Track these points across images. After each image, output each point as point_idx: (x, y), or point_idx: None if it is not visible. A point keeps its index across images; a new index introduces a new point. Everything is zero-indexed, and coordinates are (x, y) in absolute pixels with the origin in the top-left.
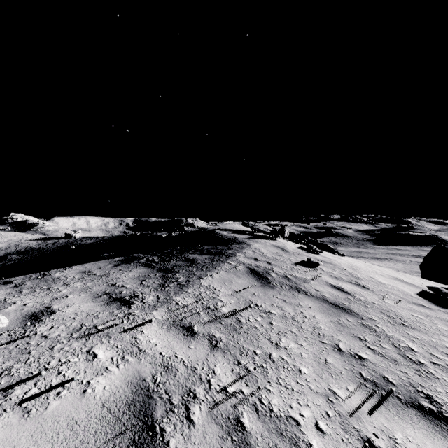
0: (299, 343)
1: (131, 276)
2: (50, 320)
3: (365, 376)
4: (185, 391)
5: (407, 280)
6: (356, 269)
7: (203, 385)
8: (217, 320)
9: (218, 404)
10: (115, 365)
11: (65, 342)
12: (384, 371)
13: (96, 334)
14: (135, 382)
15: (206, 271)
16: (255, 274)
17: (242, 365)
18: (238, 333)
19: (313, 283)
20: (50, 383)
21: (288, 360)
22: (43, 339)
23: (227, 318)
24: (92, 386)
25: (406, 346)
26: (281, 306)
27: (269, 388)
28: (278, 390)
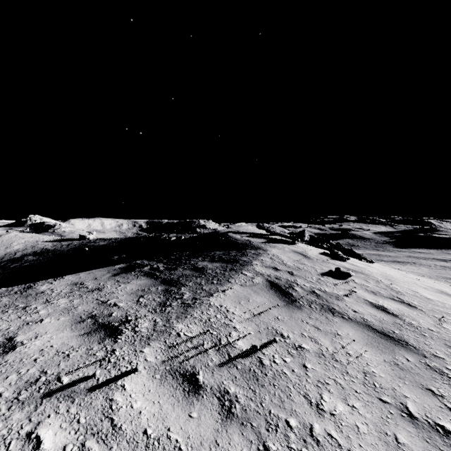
0: (350, 403)
1: (128, 290)
2: (2, 364)
3: None
4: None
5: None
6: (393, 280)
7: None
8: (231, 361)
9: None
10: None
11: (2, 411)
12: None
13: (55, 394)
14: None
15: (216, 285)
16: (276, 288)
17: None
18: (261, 385)
19: (349, 301)
20: None
21: (339, 440)
22: None
23: (244, 359)
24: None
25: None
26: (314, 336)
27: None
28: None
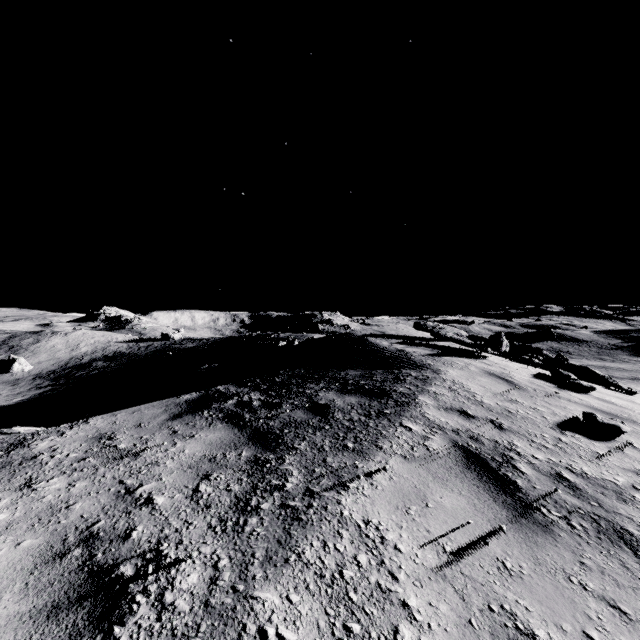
0: None
1: (184, 458)
2: None
3: None
4: None
5: None
6: None
7: None
8: None
9: None
10: None
11: None
12: None
13: None
14: None
15: (354, 456)
16: (477, 466)
17: None
18: None
19: None
20: None
21: None
22: None
23: None
24: None
25: None
26: None
27: None
28: None
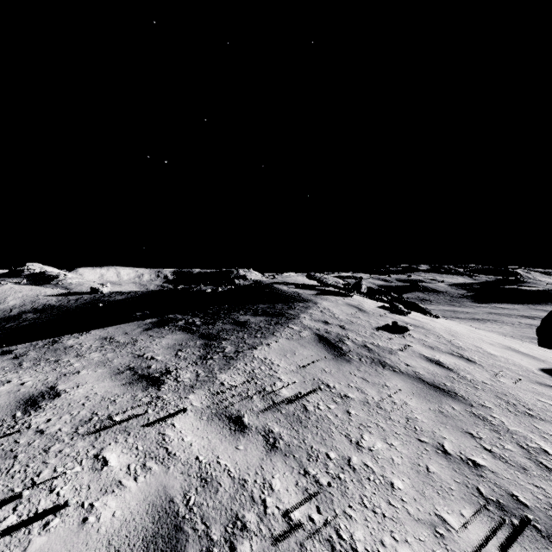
0: (389, 441)
1: (164, 345)
2: (52, 407)
3: (485, 494)
4: (230, 518)
5: (524, 350)
6: (456, 336)
7: (255, 508)
8: (275, 407)
9: (276, 539)
10: (132, 476)
11: (66, 441)
12: (511, 485)
13: (111, 429)
14: (159, 504)
15: (260, 339)
16: (324, 342)
17: (311, 476)
18: (304, 427)
19: (402, 355)
20: (35, 508)
21: (374, 468)
22: (37, 435)
23: (288, 405)
24: (96, 510)
25: (536, 446)
26: (360, 387)
27: (349, 512)
28: (362, 515)
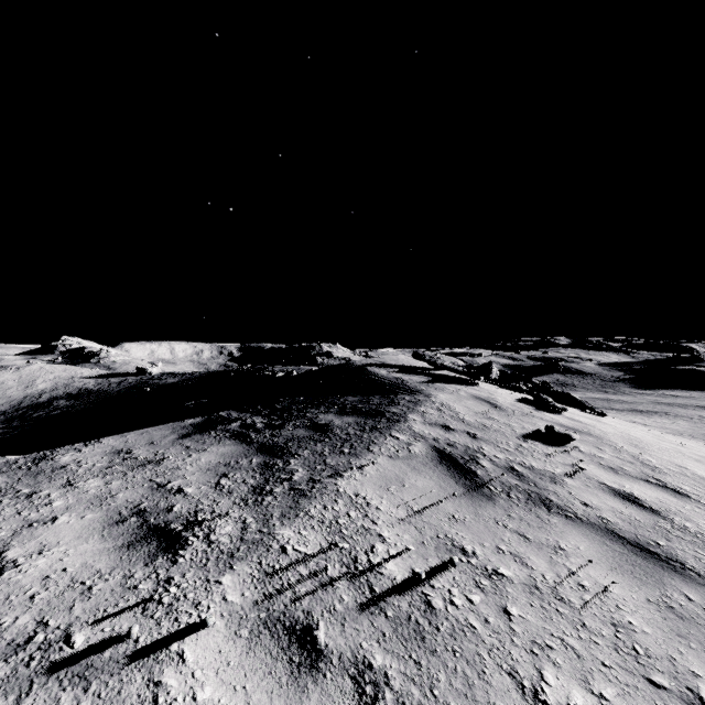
0: (595, 688)
1: (202, 464)
2: None
3: None
4: None
5: None
6: (642, 447)
7: None
8: (375, 602)
9: None
10: None
11: None
12: None
13: (56, 671)
14: None
15: (349, 457)
16: (448, 462)
17: None
18: (429, 651)
19: (573, 486)
20: None
21: None
22: None
23: (398, 597)
24: None
25: None
26: (518, 552)
27: None
28: None
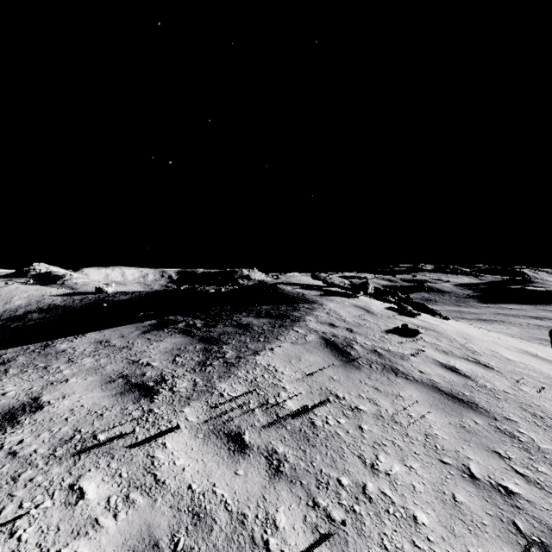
0: (408, 463)
1: (161, 349)
2: (31, 423)
3: (524, 530)
4: None
5: (542, 354)
6: (469, 339)
7: None
8: (279, 422)
9: None
10: (111, 512)
11: (40, 466)
12: None
13: (93, 451)
14: (140, 550)
15: (264, 343)
16: (332, 346)
17: (321, 509)
18: (312, 446)
19: (415, 361)
20: None
21: (393, 498)
22: (8, 458)
23: (294, 419)
24: None
25: None
26: (372, 397)
27: None
28: None
